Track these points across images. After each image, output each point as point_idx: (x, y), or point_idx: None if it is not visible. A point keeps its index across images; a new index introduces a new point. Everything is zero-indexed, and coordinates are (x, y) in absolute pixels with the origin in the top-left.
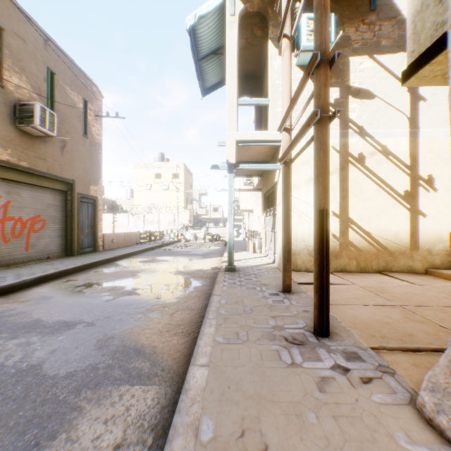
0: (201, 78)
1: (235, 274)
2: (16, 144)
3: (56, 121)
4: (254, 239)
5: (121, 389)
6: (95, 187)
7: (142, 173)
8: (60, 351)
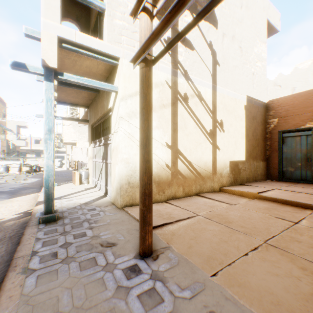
0: None
1: (57, 227)
2: None
3: None
4: (80, 170)
5: None
6: None
7: None
8: None
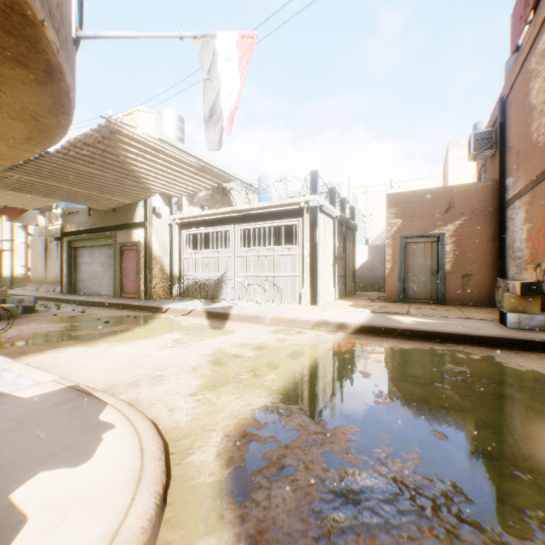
0: None
1: None
2: None
3: None
4: None
5: None
6: None
7: None
8: None
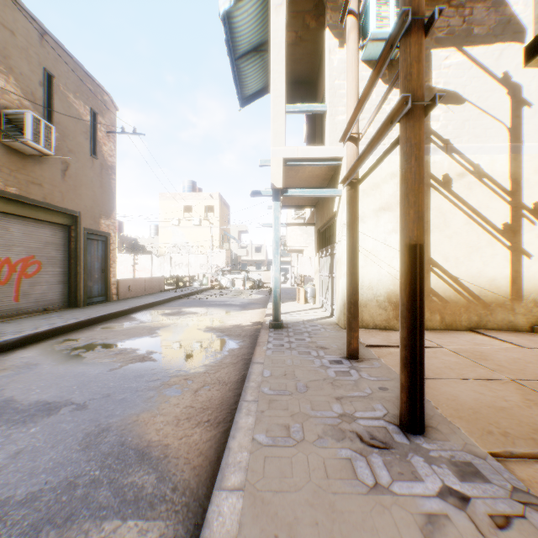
0: (239, 83)
1: (283, 332)
2: (1, 164)
3: (54, 136)
4: (305, 286)
5: (105, 527)
6: (107, 221)
7: (169, 206)
8: (28, 453)
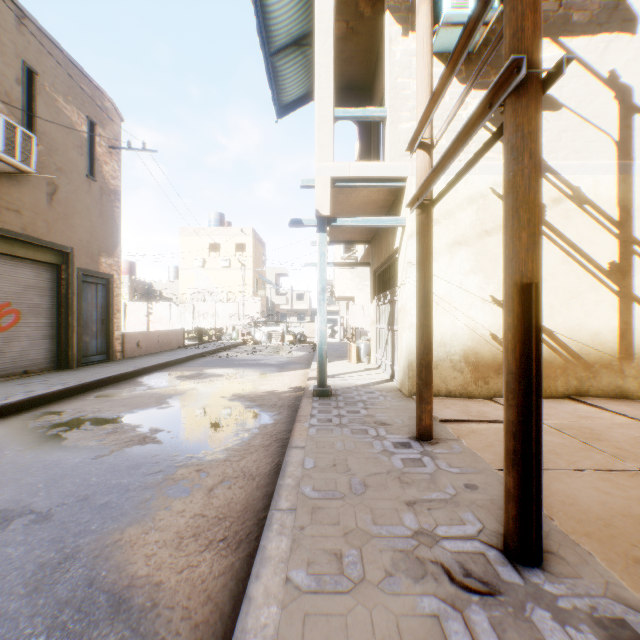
0: (275, 87)
1: (330, 402)
2: None
3: (35, 148)
4: (358, 342)
5: None
6: (109, 260)
7: (191, 243)
8: None
